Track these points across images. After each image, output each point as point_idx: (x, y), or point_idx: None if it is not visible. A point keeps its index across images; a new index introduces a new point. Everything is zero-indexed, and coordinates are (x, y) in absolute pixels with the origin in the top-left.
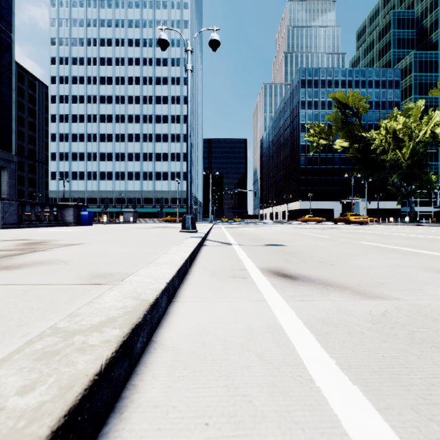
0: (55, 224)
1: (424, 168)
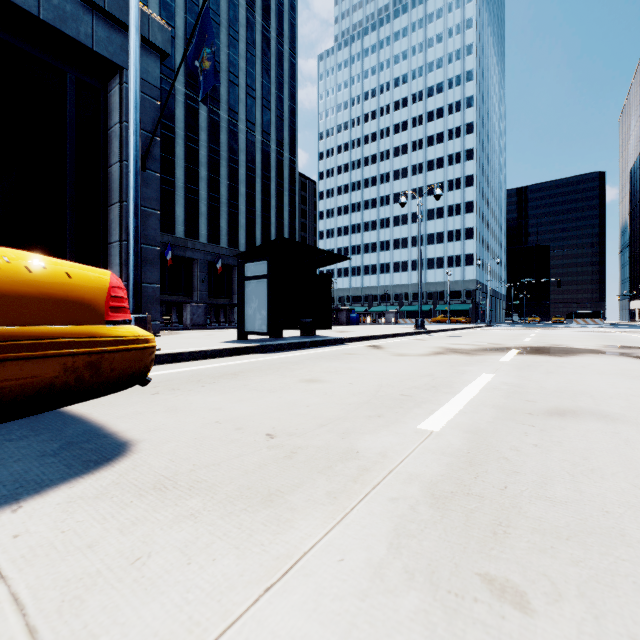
0: (335, 324)
1: None
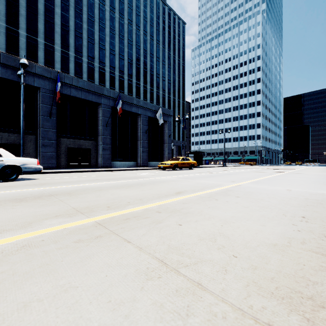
0: None
1: None
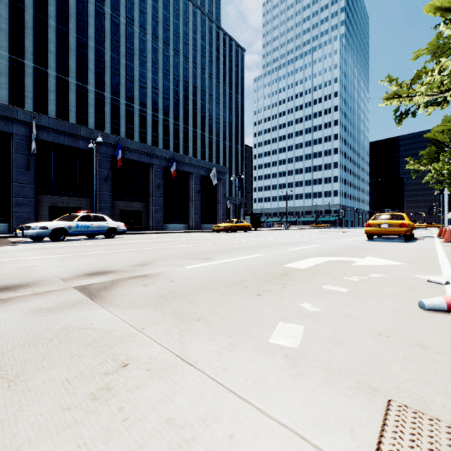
0: (262, 227)
1: None
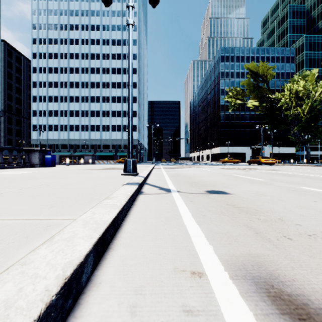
0: (22, 166)
1: (317, 121)
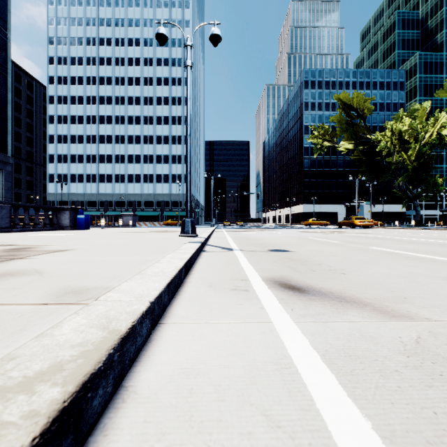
0: (50, 228)
1: (430, 170)
